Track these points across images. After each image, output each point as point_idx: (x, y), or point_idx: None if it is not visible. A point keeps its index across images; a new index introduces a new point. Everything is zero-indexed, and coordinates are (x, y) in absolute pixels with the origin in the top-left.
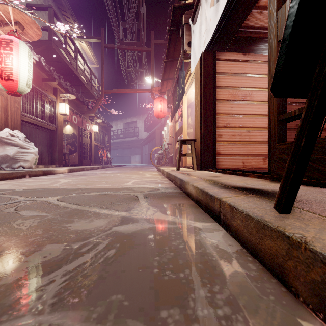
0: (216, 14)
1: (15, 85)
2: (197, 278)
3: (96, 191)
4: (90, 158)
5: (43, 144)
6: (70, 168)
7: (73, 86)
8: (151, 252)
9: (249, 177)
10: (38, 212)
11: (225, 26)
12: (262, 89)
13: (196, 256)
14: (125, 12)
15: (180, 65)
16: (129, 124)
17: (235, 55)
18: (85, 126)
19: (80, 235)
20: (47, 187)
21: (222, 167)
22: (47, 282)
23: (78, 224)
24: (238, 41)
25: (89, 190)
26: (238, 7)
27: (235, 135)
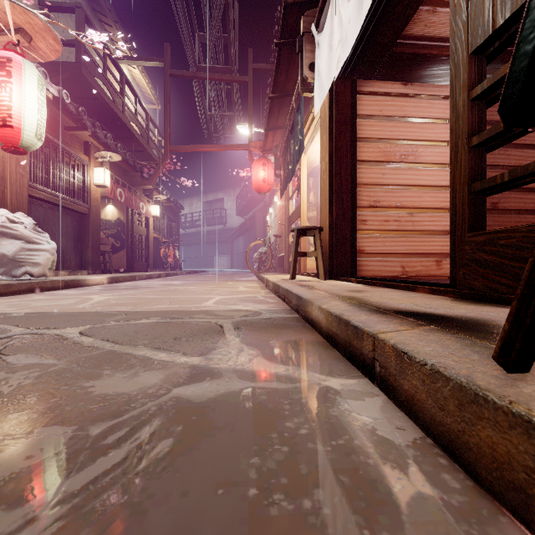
0: (359, 10)
1: (15, 136)
2: (340, 513)
3: (151, 317)
4: (147, 260)
5: (66, 236)
6: (111, 277)
7: (118, 141)
8: (244, 445)
9: (417, 291)
10: (41, 357)
11: (374, 35)
12: (435, 144)
13: (334, 456)
14: (204, 16)
15: (296, 104)
16: (211, 203)
17: (389, 85)
18: (138, 206)
19: (109, 406)
20: (67, 310)
21: (367, 275)
22: (19, 525)
23: (109, 383)
24: (395, 61)
25: (139, 314)
26: (396, 1)
27: (389, 220)
